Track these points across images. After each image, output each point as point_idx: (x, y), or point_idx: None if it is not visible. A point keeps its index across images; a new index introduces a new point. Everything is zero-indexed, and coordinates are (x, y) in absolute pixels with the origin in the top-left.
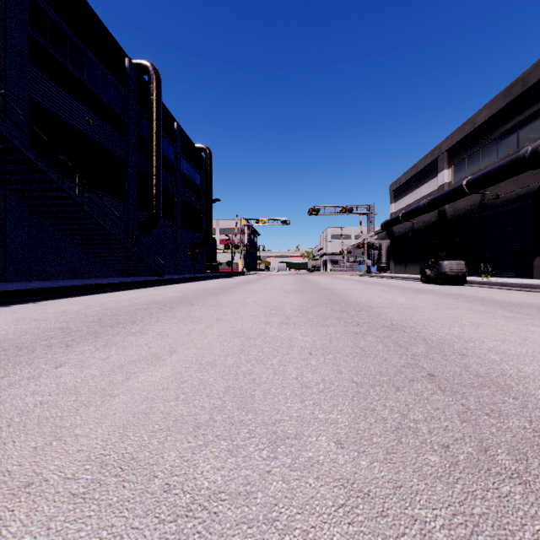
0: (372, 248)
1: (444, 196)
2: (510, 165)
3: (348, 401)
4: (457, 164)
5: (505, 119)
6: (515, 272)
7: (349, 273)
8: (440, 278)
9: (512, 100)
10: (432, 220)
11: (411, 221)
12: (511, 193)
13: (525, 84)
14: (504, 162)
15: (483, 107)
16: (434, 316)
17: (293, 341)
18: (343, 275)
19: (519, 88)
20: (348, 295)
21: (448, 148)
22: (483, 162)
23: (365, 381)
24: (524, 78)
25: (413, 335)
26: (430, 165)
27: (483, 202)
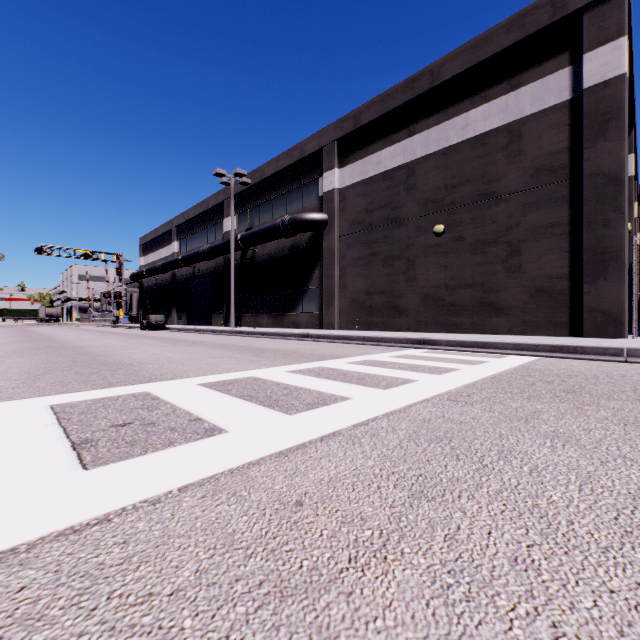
0: (121, 298)
1: (170, 263)
2: (197, 255)
3: (20, 348)
4: (183, 240)
5: (203, 221)
6: (208, 322)
7: (95, 324)
8: (149, 327)
9: (204, 211)
10: (169, 279)
11: (155, 277)
12: (205, 271)
13: (208, 205)
14: (196, 252)
15: (193, 207)
16: (87, 340)
17: (5, 346)
18: (88, 326)
19: (206, 206)
20: (57, 337)
21: (177, 225)
22: (195, 245)
23: (28, 347)
24: (208, 201)
25: (62, 343)
26: (168, 233)
27: (194, 273)
